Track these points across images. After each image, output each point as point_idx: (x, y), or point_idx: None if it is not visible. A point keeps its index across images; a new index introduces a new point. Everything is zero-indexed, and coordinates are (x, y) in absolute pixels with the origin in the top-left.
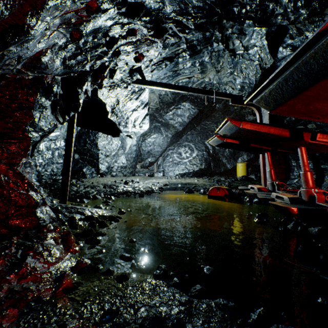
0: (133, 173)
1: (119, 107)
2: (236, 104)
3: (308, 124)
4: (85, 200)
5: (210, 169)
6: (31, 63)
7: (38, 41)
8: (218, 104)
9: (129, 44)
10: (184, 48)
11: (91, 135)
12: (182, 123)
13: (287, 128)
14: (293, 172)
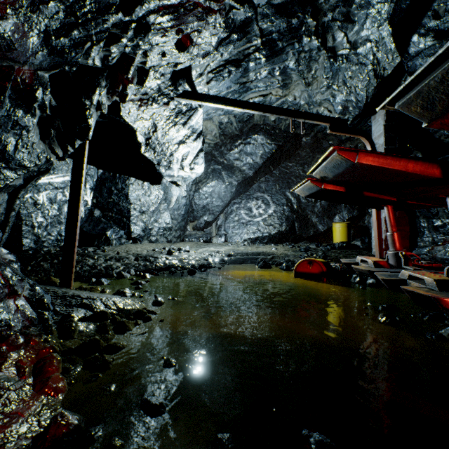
0: (182, 238)
1: (157, 137)
2: (337, 133)
3: None
4: (104, 280)
5: (294, 232)
6: None
7: None
8: (305, 137)
9: (166, 12)
10: (258, 45)
11: (119, 182)
12: (252, 165)
13: (437, 163)
14: (422, 236)
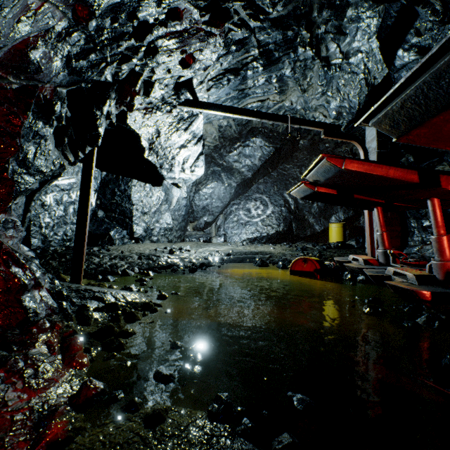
0: (182, 238)
1: (160, 142)
2: (331, 138)
3: (437, 166)
4: (110, 277)
5: (292, 232)
6: (11, 61)
7: (16, 19)
8: (303, 140)
9: (172, 37)
10: (256, 55)
11: (121, 183)
12: (251, 167)
13: (414, 169)
14: (412, 236)
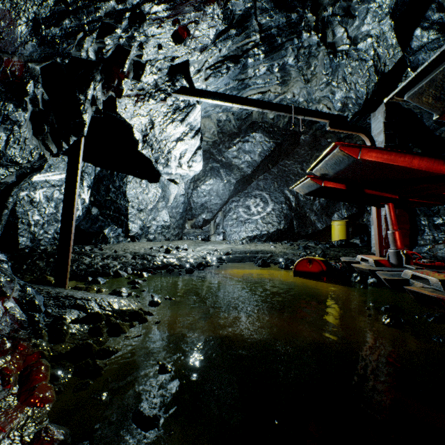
0: (180, 236)
1: (154, 134)
2: (337, 130)
3: None
4: (100, 279)
5: (293, 230)
6: None
7: None
8: (304, 135)
9: (161, 1)
10: (257, 40)
11: (116, 179)
12: (251, 163)
13: (443, 159)
14: (423, 235)
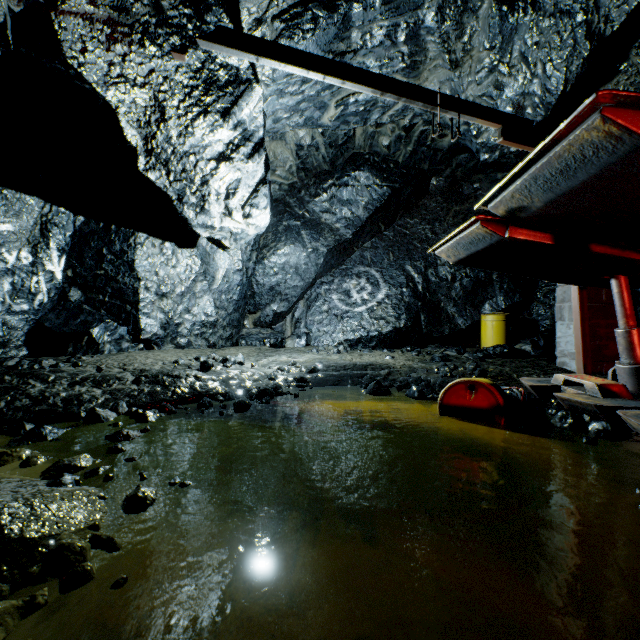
0: (235, 339)
1: (168, 136)
2: (514, 144)
3: None
4: (48, 429)
5: (420, 329)
6: None
7: None
8: (436, 177)
9: None
10: None
11: (116, 239)
12: (351, 220)
13: None
14: None
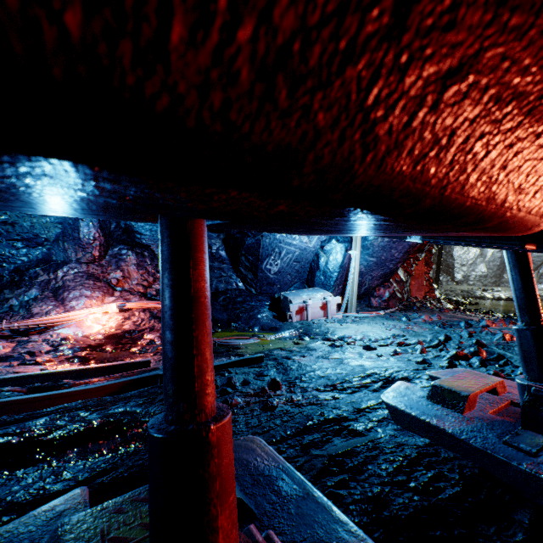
0: (497, 283)
1: None
2: None
3: None
4: None
5: None
6: None
7: None
8: None
9: None
10: None
11: (446, 247)
12: None
13: None
14: None
